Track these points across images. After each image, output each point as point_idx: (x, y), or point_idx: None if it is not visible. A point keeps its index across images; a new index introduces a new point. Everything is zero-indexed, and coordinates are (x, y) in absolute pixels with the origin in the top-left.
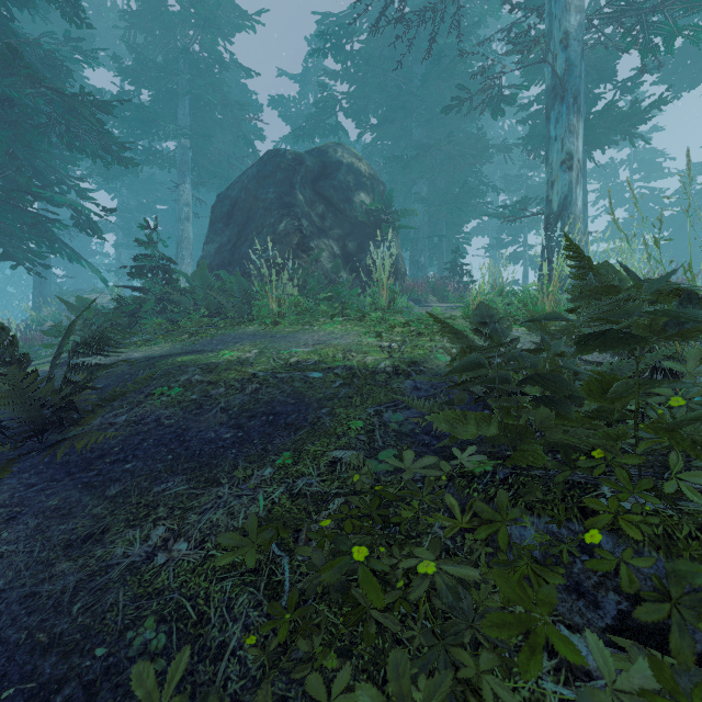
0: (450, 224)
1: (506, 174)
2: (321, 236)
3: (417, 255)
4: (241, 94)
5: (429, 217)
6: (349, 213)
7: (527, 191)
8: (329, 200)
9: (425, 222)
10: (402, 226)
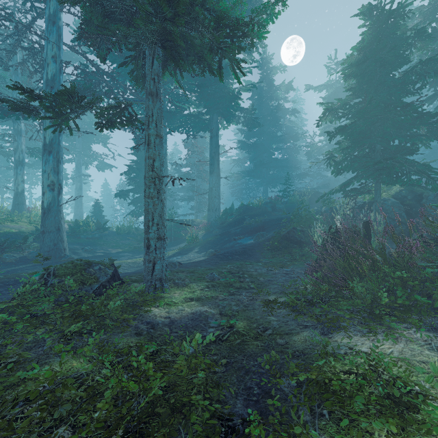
0: None
1: None
2: None
3: None
4: None
5: None
6: None
7: None
8: None
9: None
10: None
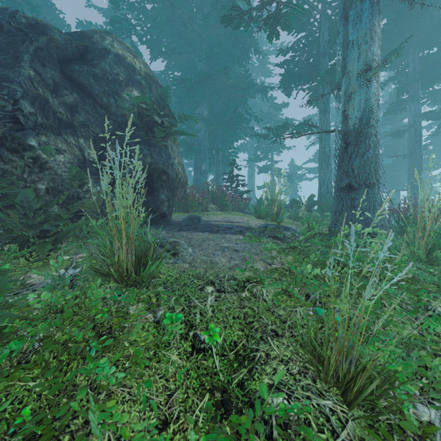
0: (224, 141)
1: (261, 111)
2: (64, 132)
3: (200, 162)
4: (47, 10)
5: (209, 134)
6: (115, 109)
7: (274, 124)
8: (87, 89)
9: (206, 137)
10: (178, 131)
